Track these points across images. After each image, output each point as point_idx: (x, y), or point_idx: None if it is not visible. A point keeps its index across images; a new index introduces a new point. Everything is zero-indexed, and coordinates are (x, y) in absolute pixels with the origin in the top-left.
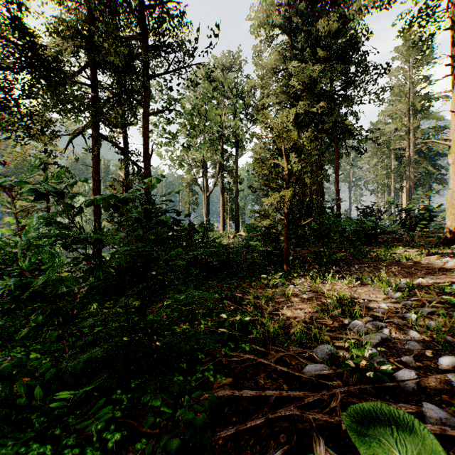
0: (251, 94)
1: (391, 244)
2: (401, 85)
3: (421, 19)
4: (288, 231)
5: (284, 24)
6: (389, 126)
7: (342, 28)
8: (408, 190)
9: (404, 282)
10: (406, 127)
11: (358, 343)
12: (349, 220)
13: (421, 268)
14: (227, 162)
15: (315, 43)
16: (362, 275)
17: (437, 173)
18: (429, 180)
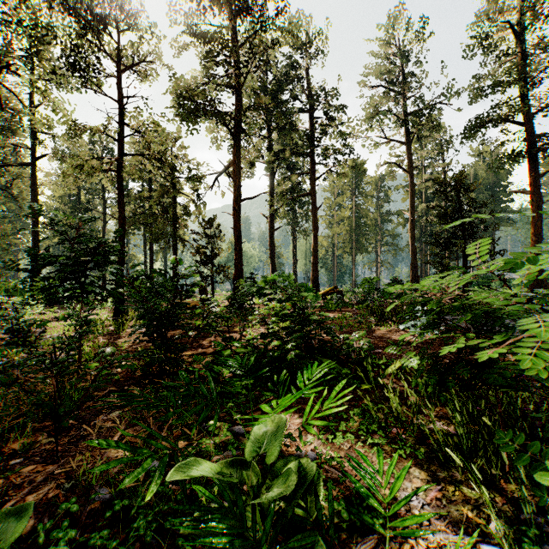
0: None
1: None
2: None
3: None
4: None
5: None
6: None
7: None
8: None
9: None
10: None
11: None
12: None
13: None
14: None
15: None
16: None
17: None
18: None
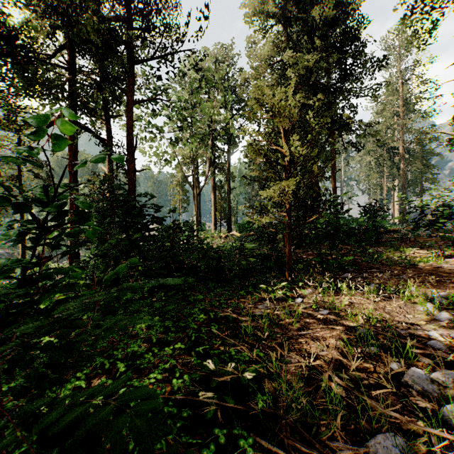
0: (244, 87)
1: (396, 244)
2: (393, 85)
3: (424, 5)
4: (290, 230)
5: (279, 13)
6: (382, 124)
7: (340, 16)
8: (401, 190)
9: (440, 295)
10: (399, 126)
11: (438, 423)
12: (343, 219)
13: (448, 274)
14: (218, 159)
15: (311, 32)
16: (387, 286)
17: (429, 172)
18: (421, 179)
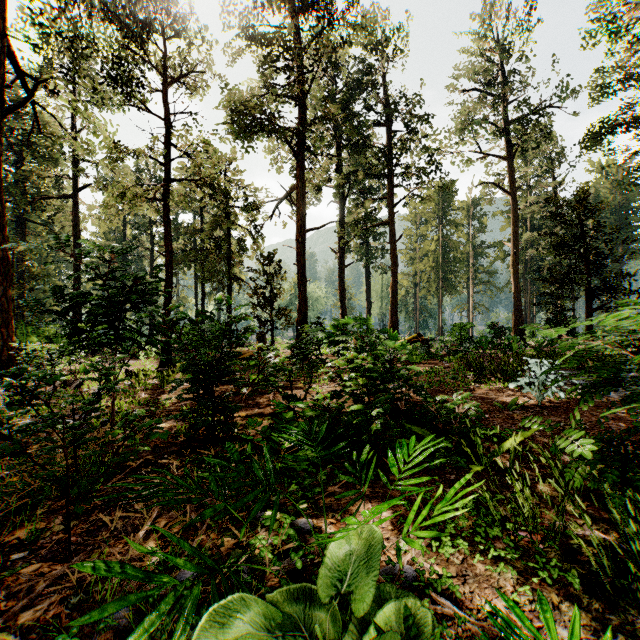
0: None
1: None
2: None
3: None
4: None
5: None
6: None
7: None
8: None
9: None
10: None
11: None
12: None
13: None
14: None
15: None
16: None
17: None
18: None
